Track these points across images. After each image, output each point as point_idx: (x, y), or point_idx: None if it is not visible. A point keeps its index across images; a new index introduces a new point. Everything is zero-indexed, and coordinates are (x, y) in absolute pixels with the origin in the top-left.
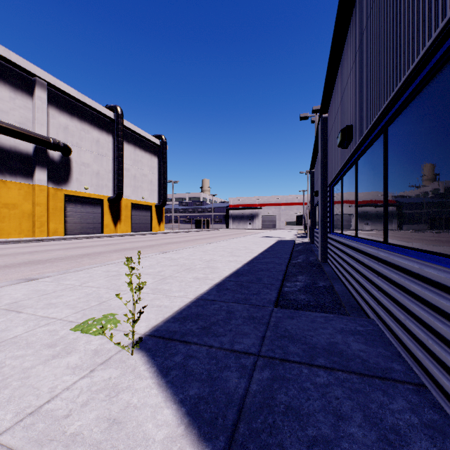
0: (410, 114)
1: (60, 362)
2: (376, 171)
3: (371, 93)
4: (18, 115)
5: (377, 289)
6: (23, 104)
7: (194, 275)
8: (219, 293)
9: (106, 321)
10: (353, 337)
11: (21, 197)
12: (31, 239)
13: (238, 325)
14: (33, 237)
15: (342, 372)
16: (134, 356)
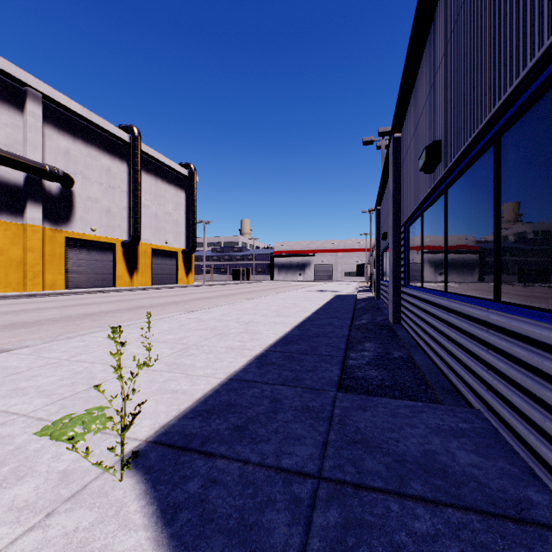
0: (545, 109)
1: (1, 497)
2: (479, 201)
3: (475, 90)
4: (4, 135)
5: (487, 367)
6: (10, 121)
7: (227, 343)
8: (261, 370)
9: (90, 420)
10: (457, 442)
11: (8, 240)
12: (21, 294)
13: (287, 422)
14: (23, 291)
15: (453, 508)
16: (124, 483)
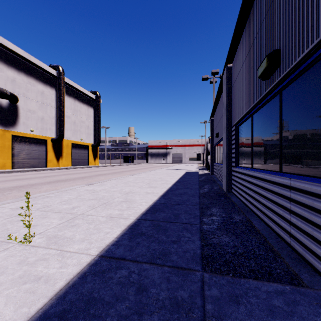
0: None
1: None
2: None
3: None
4: None
5: None
6: None
7: (108, 212)
8: (131, 242)
9: None
10: None
11: None
12: None
13: None
14: None
15: None
16: None
